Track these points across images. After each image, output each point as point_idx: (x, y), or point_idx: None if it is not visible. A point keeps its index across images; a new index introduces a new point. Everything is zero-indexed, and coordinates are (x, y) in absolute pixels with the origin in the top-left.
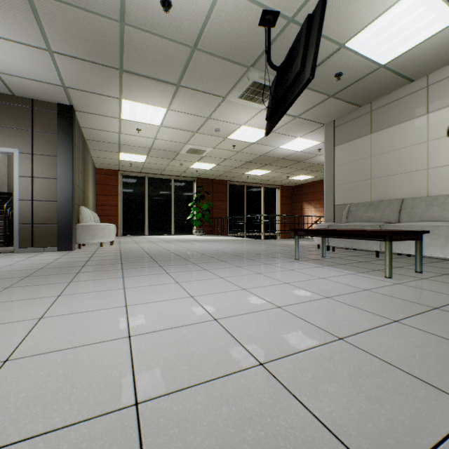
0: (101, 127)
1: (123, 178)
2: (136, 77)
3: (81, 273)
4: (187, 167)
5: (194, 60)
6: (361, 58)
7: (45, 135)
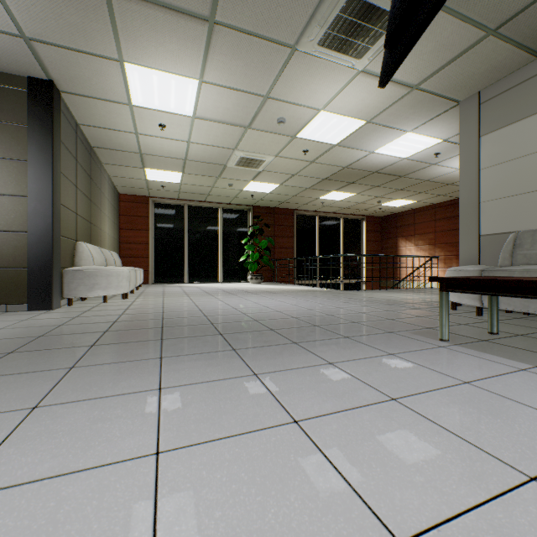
0: (107, 123)
1: (155, 207)
2: (136, 4)
3: None
4: (239, 189)
5: None
6: None
7: (8, 126)
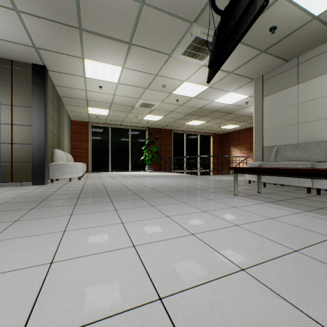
0: (70, 85)
1: (92, 128)
2: (94, 36)
3: (34, 210)
4: (141, 119)
5: (143, 16)
6: (297, 9)
7: (22, 89)
